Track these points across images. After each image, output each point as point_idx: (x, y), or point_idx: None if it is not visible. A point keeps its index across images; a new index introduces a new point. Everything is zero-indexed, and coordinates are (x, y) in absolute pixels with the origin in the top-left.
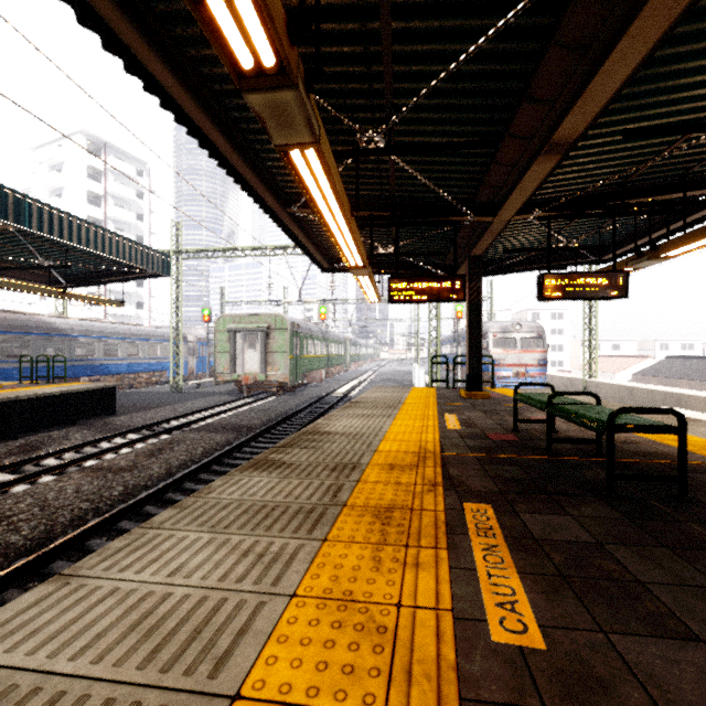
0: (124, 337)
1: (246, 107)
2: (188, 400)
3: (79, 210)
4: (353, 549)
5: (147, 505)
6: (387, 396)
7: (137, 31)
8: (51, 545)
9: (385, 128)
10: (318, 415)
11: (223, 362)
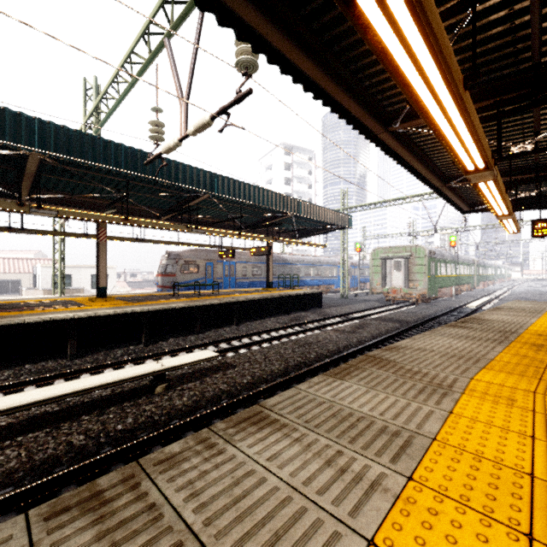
0: (313, 264)
1: (434, 146)
2: (355, 303)
3: (280, 190)
4: (523, 350)
5: (372, 348)
6: (529, 306)
7: (399, 144)
8: (346, 352)
9: (533, 141)
10: (457, 319)
11: (376, 279)
